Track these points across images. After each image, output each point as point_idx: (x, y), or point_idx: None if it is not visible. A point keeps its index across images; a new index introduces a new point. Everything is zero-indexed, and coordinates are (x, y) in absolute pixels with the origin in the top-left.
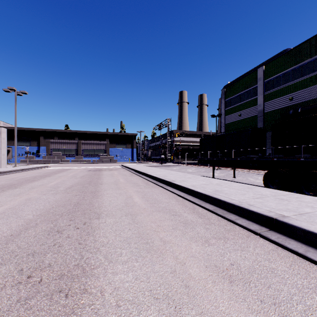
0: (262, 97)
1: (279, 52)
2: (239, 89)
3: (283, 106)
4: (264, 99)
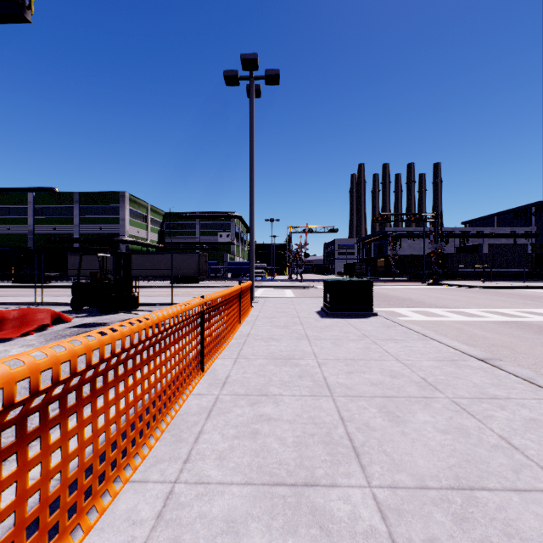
0: (33, 220)
1: (48, 187)
2: (9, 202)
3: (50, 232)
4: (35, 222)
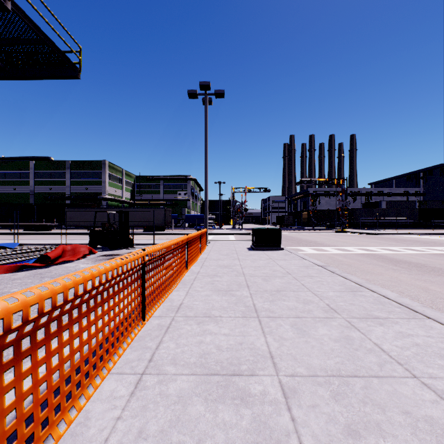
0: (34, 182)
1: (45, 157)
2: (15, 168)
3: (47, 191)
4: (35, 183)
